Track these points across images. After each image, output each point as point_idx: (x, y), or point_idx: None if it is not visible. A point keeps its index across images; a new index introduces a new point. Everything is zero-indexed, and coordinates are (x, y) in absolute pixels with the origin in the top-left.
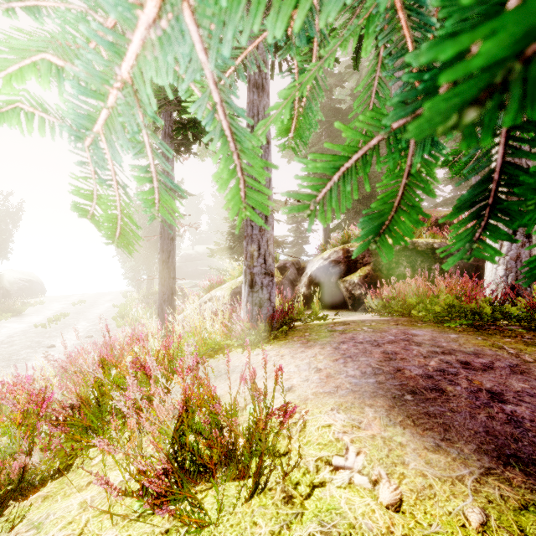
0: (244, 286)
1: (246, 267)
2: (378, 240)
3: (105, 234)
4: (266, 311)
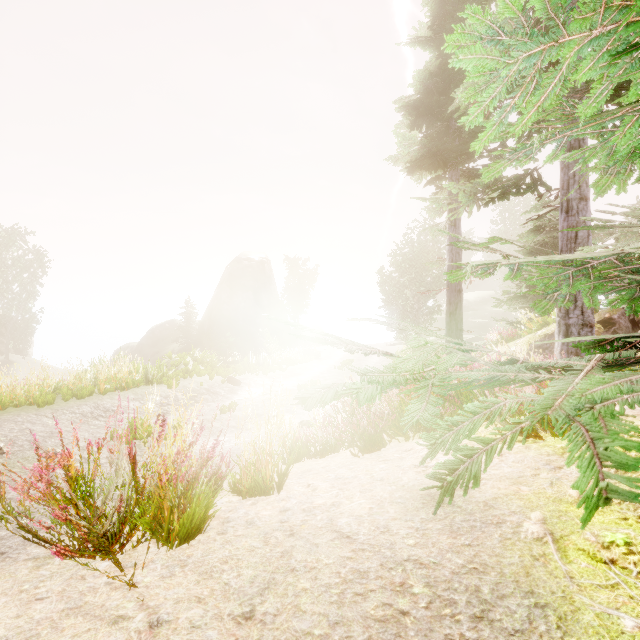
0: (557, 335)
1: (560, 319)
2: (632, 312)
3: (536, 309)
4: None
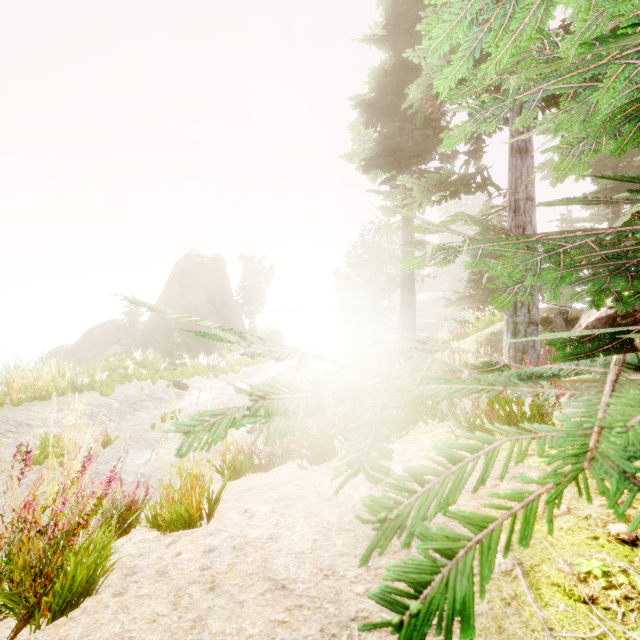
0: (505, 333)
1: (508, 317)
2: (594, 306)
3: (495, 304)
4: (530, 357)
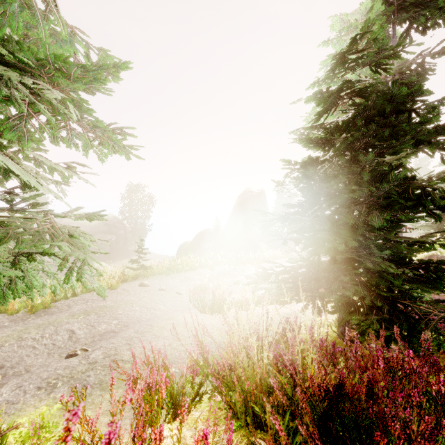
0: None
1: None
2: None
3: None
4: None
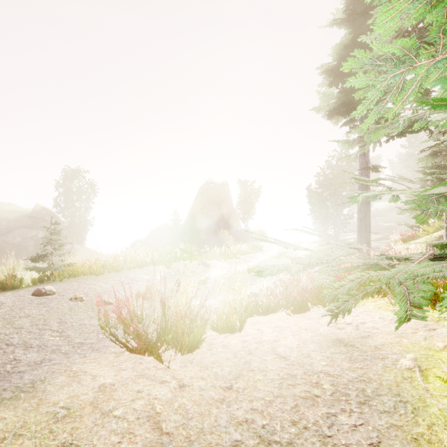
0: (444, 237)
1: None
2: None
3: (416, 220)
4: None
